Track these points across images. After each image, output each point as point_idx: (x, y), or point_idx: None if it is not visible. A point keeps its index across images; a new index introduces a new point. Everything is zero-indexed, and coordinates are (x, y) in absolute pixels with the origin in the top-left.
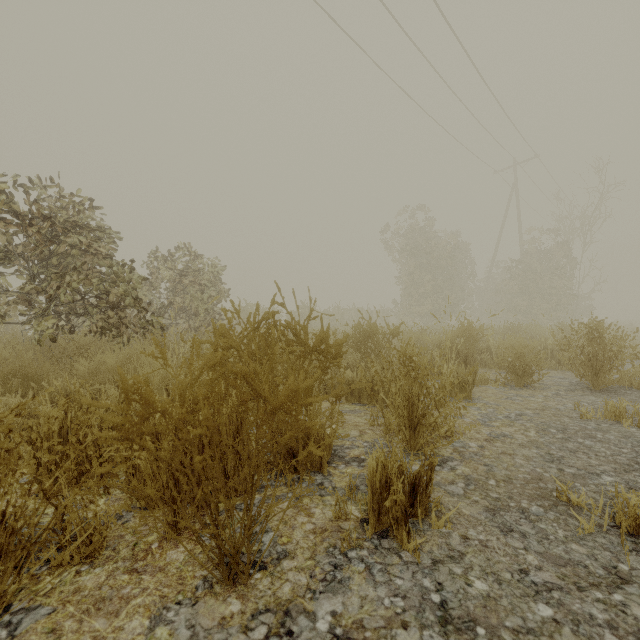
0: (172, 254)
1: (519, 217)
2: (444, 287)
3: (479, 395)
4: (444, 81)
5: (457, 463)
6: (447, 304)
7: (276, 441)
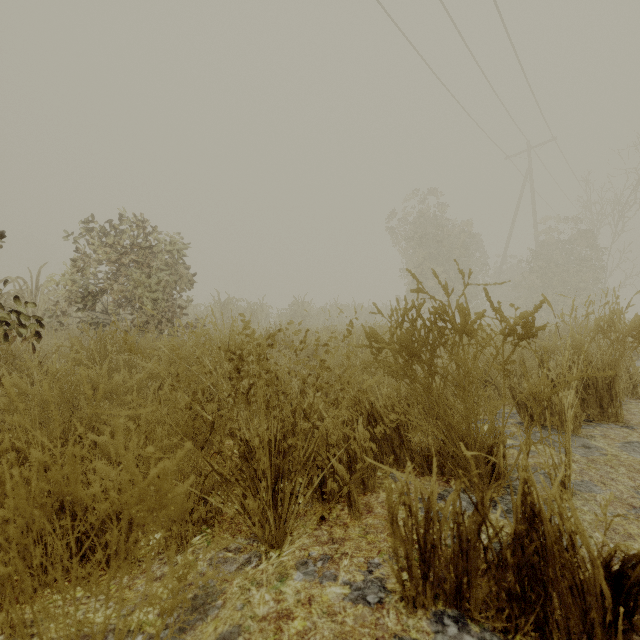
0: (114, 226)
1: (534, 206)
2: (456, 281)
3: None
4: (461, 36)
5: None
6: (460, 300)
7: None
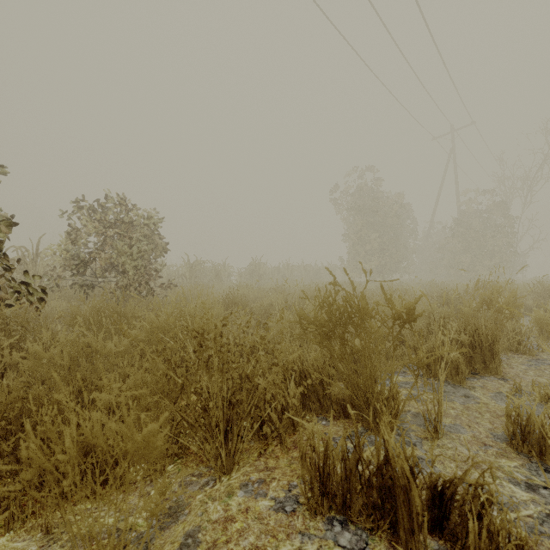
0: (101, 204)
1: (456, 180)
2: (389, 244)
3: None
4: (393, 39)
5: None
6: (393, 261)
7: None
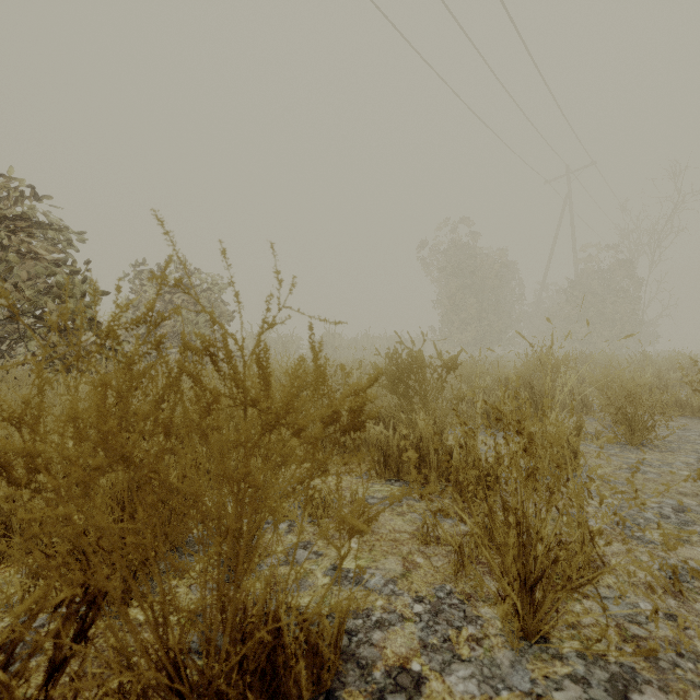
0: (162, 267)
1: (573, 233)
2: (489, 311)
3: (583, 462)
4: (491, 70)
5: (657, 699)
6: (493, 331)
7: (179, 673)
